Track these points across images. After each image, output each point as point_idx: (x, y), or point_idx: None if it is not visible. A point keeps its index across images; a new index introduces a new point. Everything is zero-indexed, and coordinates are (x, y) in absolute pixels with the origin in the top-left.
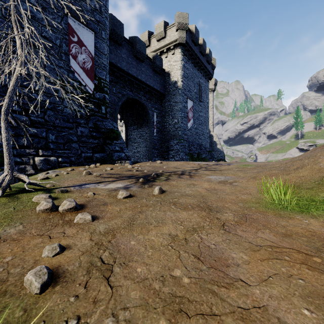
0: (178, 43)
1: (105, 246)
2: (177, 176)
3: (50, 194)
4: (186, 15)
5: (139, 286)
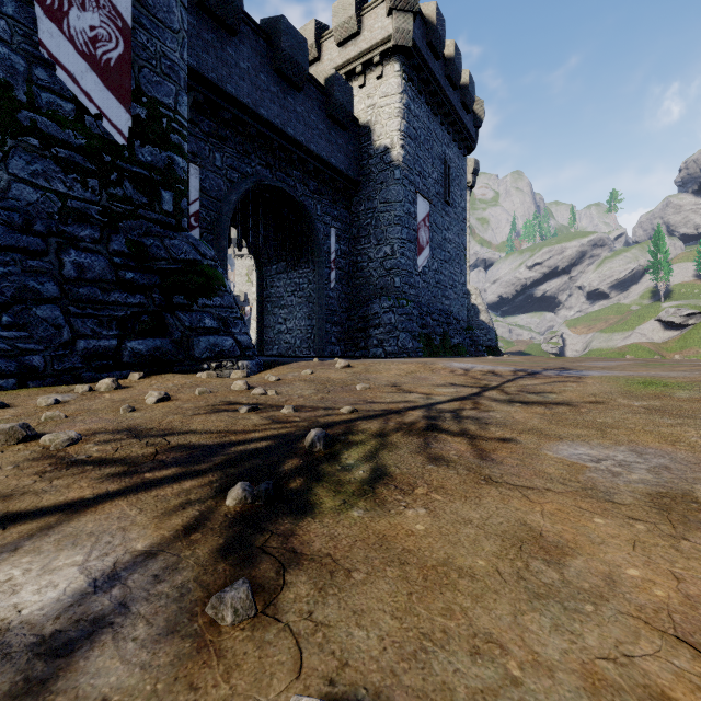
0: (394, 47)
1: None
2: (420, 449)
3: None
4: None
5: None
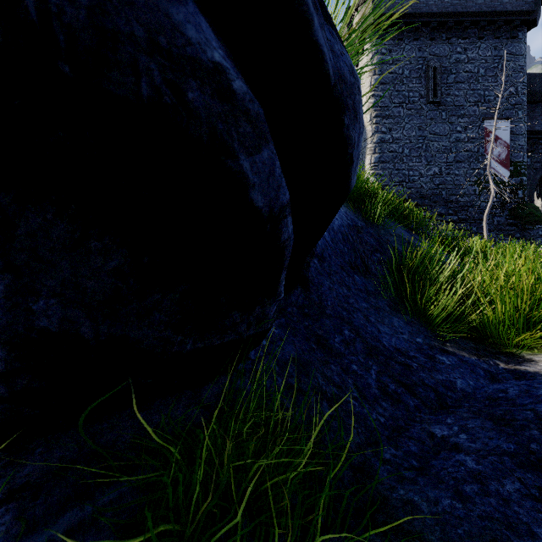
0: None
1: None
2: None
3: None
4: None
5: None
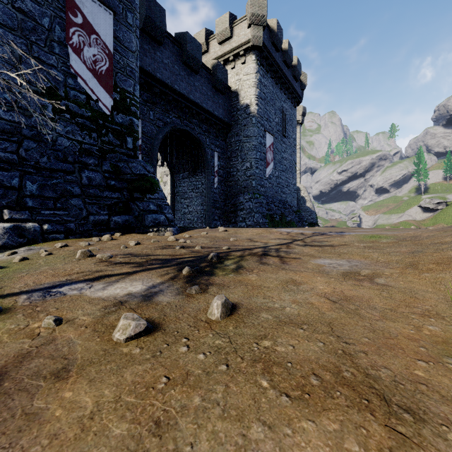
0: (252, 46)
1: None
2: (257, 260)
3: None
4: (263, 2)
5: None
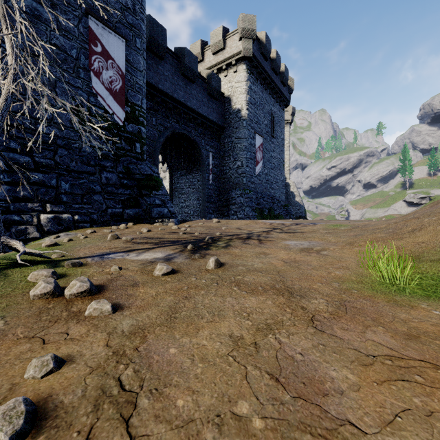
0: (243, 57)
1: (128, 357)
2: (242, 242)
3: (55, 269)
4: (252, 18)
5: (180, 435)
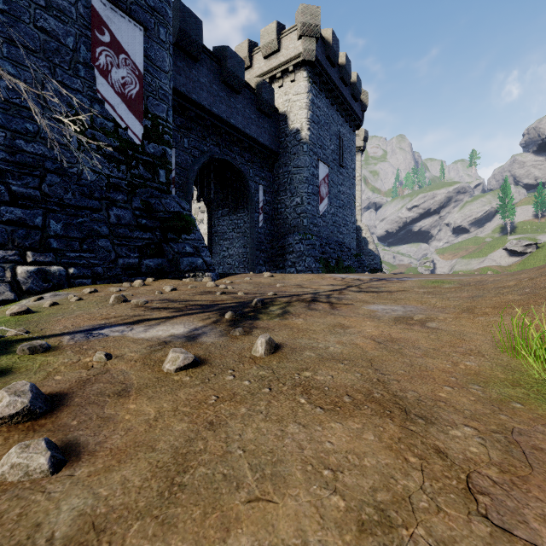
0: (303, 61)
1: None
2: (305, 306)
3: None
4: (316, 10)
5: None
